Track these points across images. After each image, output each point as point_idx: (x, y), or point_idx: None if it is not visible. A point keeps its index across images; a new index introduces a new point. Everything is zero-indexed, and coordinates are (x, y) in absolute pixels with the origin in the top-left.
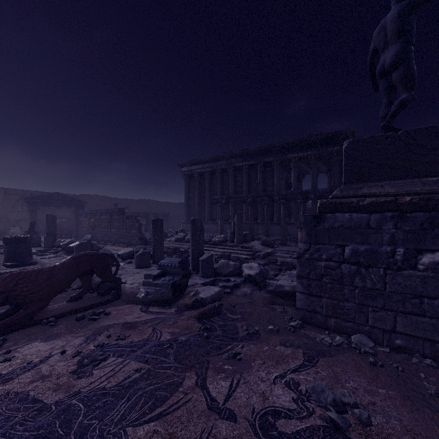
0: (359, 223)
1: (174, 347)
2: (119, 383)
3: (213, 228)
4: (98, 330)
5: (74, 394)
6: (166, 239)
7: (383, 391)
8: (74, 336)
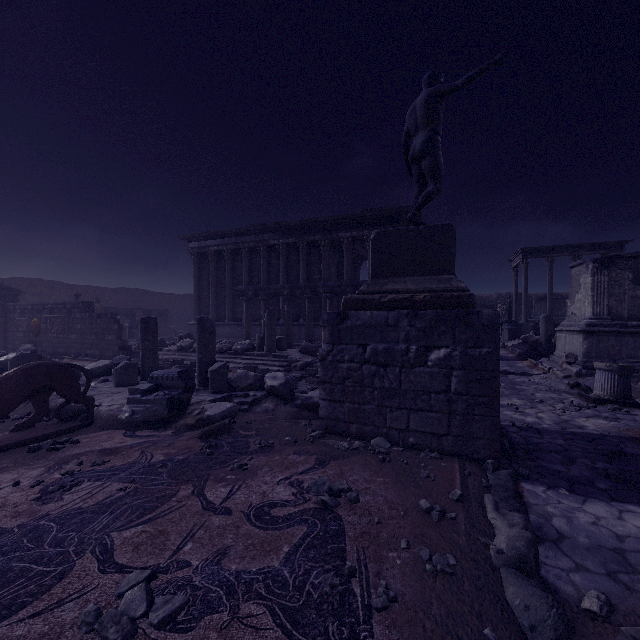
0: (379, 321)
1: (169, 466)
2: (98, 502)
3: (237, 332)
4: (64, 459)
5: (41, 516)
6: (163, 349)
7: (381, 479)
8: (29, 468)
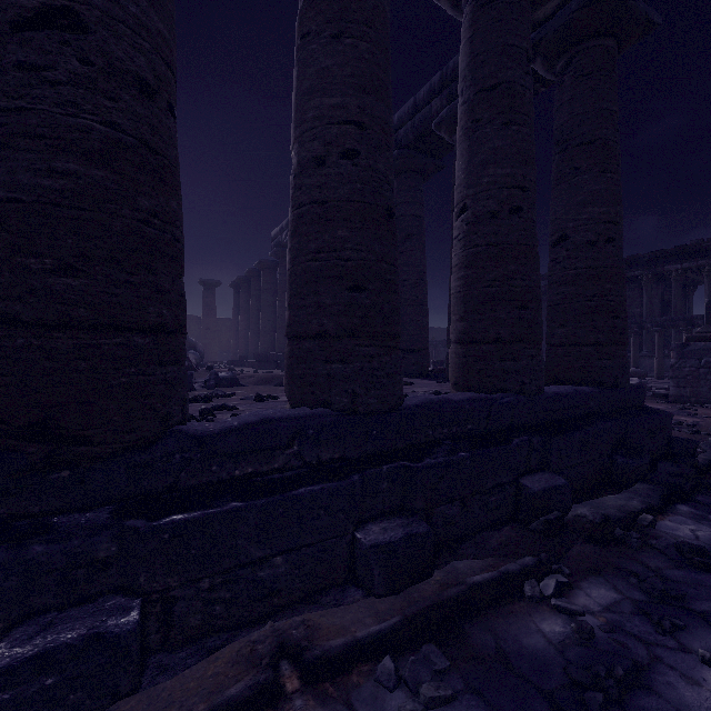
0: (710, 347)
1: None
2: None
3: None
4: None
5: None
6: None
7: (709, 411)
8: None
